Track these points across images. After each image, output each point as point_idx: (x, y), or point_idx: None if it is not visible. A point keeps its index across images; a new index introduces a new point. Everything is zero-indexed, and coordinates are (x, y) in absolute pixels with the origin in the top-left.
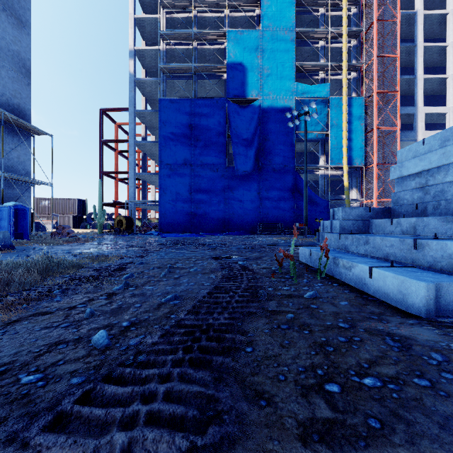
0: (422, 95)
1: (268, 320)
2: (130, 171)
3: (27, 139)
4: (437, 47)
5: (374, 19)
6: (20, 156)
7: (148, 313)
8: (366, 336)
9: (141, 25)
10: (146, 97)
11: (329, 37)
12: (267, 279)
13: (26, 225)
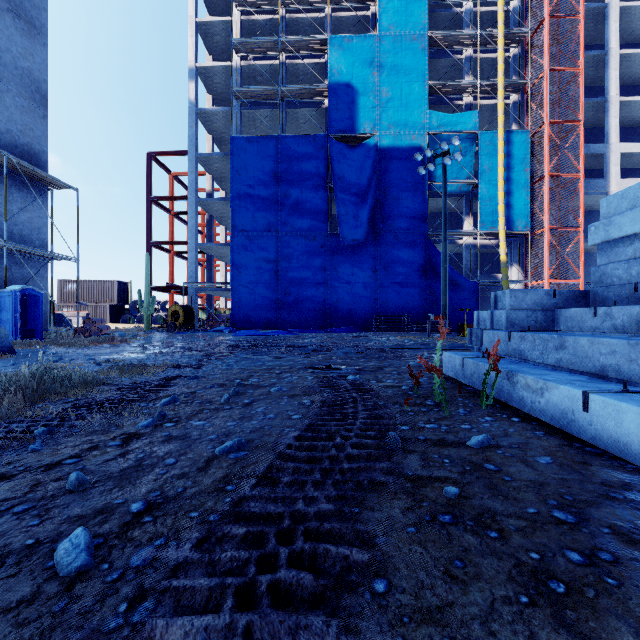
0: (616, 126)
1: (411, 501)
2: (190, 241)
3: (43, 194)
4: (638, 54)
5: (544, 15)
6: (33, 220)
7: (186, 479)
8: (622, 548)
9: (206, 32)
10: (214, 135)
11: (478, 44)
12: (397, 408)
13: (39, 318)
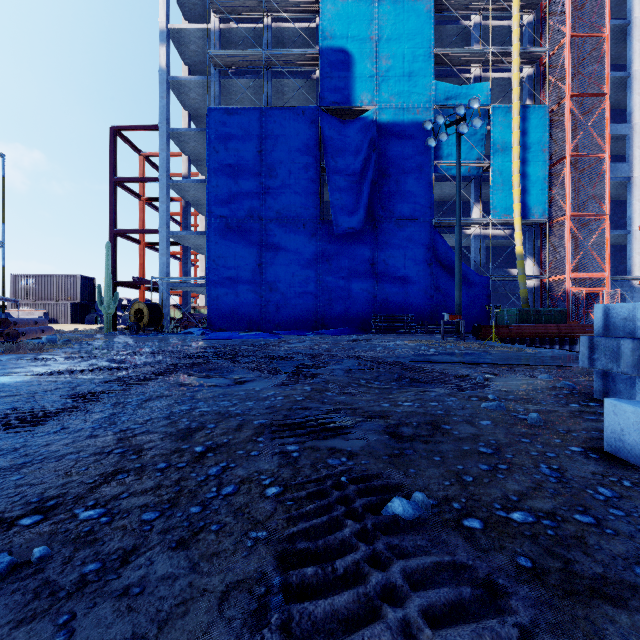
0: None
1: None
2: (161, 229)
3: None
4: None
5: None
6: None
7: None
8: None
9: None
10: (190, 111)
11: (490, 6)
12: None
13: None
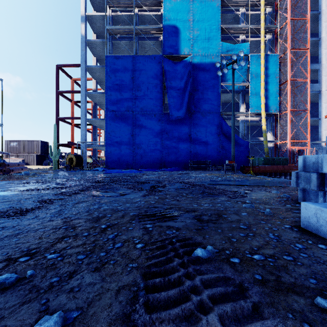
0: (325, 54)
1: None
2: (82, 117)
3: None
4: None
5: None
6: None
7: None
8: None
9: None
10: (97, 57)
11: (249, 4)
12: None
13: None
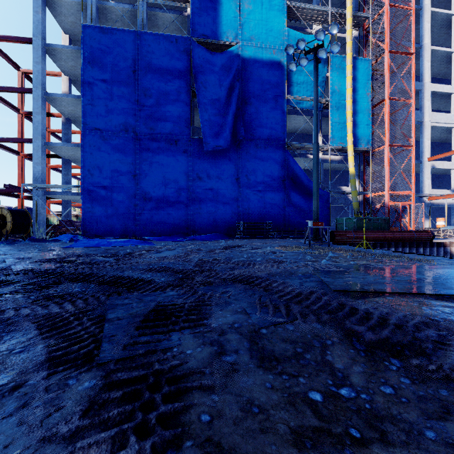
0: (429, 68)
1: None
2: (35, 139)
3: None
4: (442, 14)
5: None
6: None
7: None
8: None
9: None
10: (70, 35)
11: None
12: None
13: None
